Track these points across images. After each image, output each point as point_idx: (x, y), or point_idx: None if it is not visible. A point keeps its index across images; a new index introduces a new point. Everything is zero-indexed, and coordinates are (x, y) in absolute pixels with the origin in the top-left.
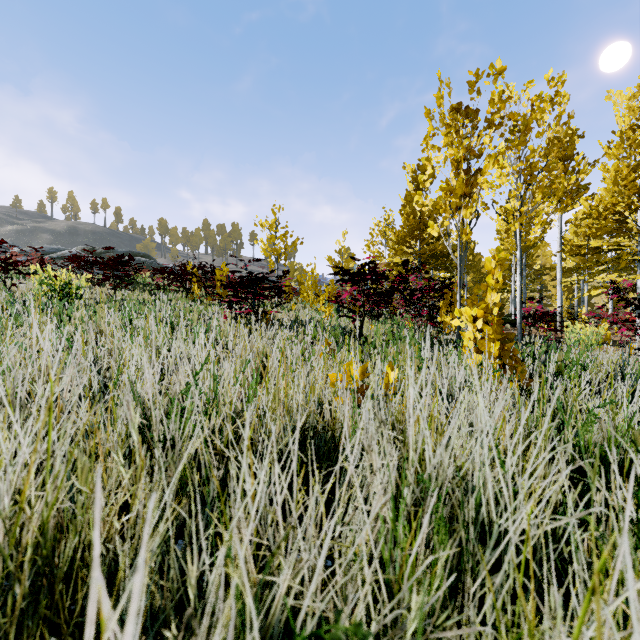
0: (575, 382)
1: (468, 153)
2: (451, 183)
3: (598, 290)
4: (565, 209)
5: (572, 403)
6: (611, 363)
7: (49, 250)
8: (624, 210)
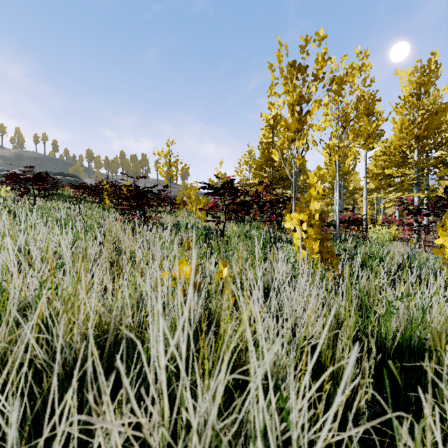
0: (376, 271)
1: (300, 99)
2: (288, 121)
3: (390, 203)
4: (369, 146)
5: (374, 290)
6: (400, 255)
7: None
8: (406, 150)
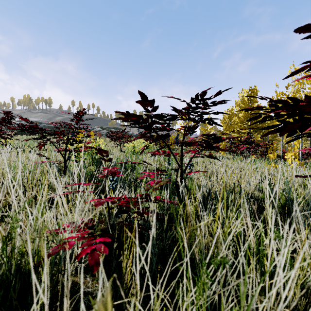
0: None
1: None
2: None
3: None
4: None
5: None
6: None
7: (91, 129)
8: None
